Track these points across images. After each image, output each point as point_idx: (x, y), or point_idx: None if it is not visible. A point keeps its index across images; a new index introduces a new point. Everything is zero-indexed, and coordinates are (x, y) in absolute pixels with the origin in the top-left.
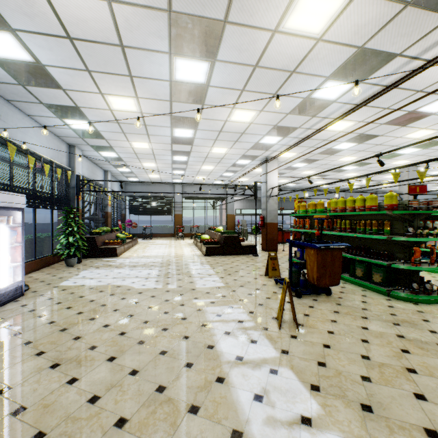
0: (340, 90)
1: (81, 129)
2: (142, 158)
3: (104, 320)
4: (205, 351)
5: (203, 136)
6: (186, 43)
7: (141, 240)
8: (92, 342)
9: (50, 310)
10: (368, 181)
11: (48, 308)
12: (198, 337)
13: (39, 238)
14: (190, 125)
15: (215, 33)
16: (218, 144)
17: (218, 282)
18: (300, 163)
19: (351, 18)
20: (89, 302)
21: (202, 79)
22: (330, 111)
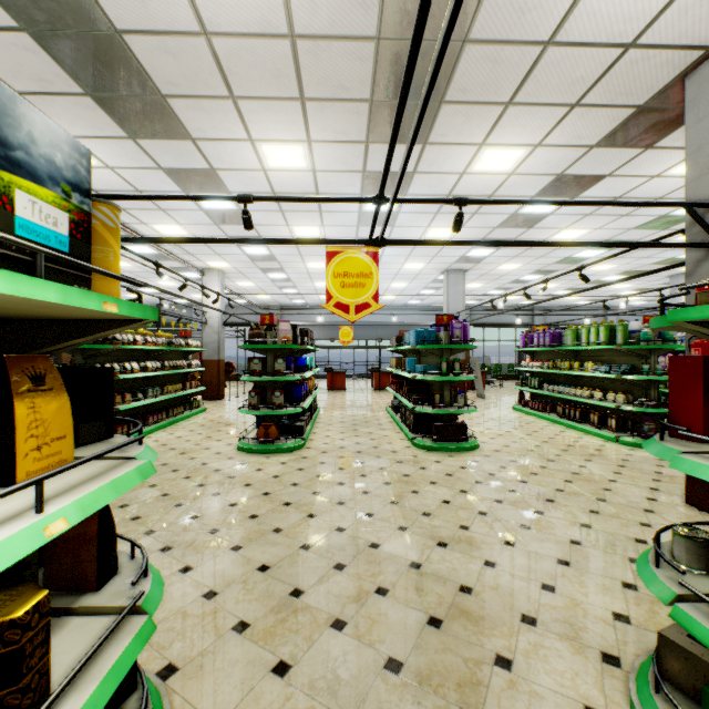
0: None
1: None
2: None
3: None
4: None
5: None
6: None
7: None
8: None
9: None
10: None
11: None
12: None
13: None
14: None
15: None
16: None
17: None
18: (273, 274)
19: None
20: None
21: None
22: None
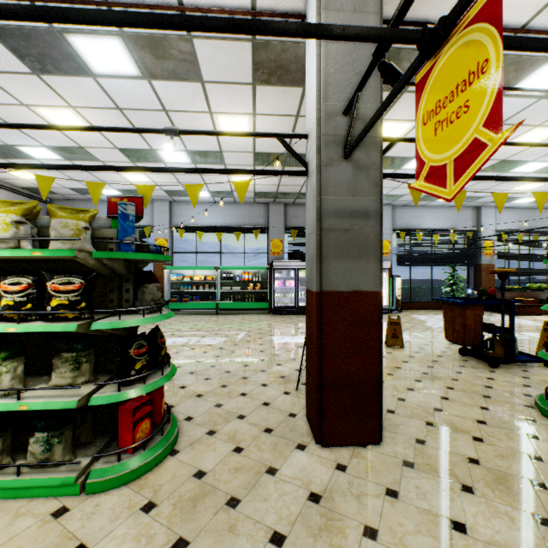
0: None
1: None
2: None
3: None
4: None
5: None
6: (391, 165)
7: None
8: None
9: None
10: None
11: None
12: None
13: (438, 288)
14: (514, 164)
15: (389, 158)
16: None
17: None
18: None
19: (405, 114)
20: None
21: None
22: None
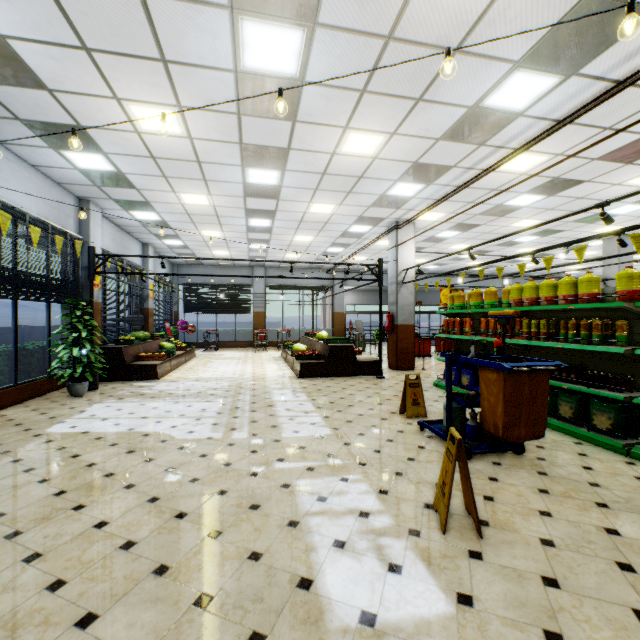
0: (534, 91)
1: (95, 170)
2: (200, 222)
3: (100, 511)
4: (293, 596)
5: (296, 183)
6: None
7: (201, 352)
8: (60, 569)
9: (6, 486)
10: (582, 250)
11: (5, 481)
12: (279, 556)
13: (24, 350)
14: (274, 162)
15: None
16: (320, 197)
17: (320, 427)
18: (449, 231)
19: None
20: (85, 469)
21: (291, 68)
22: (510, 135)
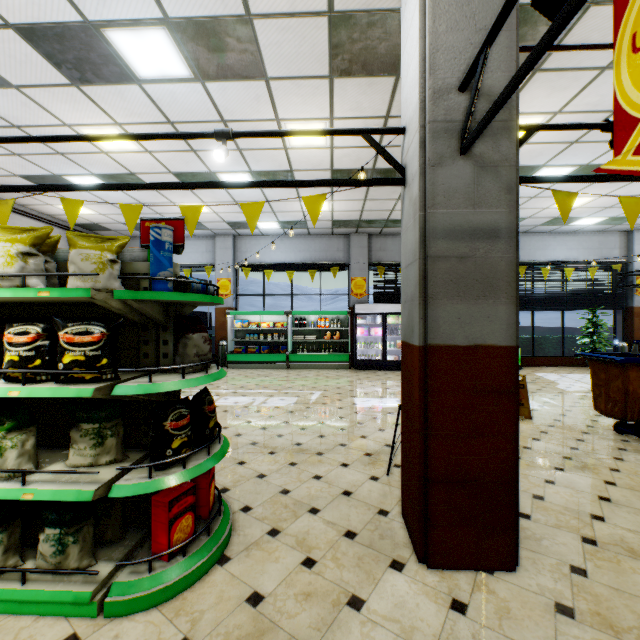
0: None
1: (598, 222)
2: None
3: None
4: None
5: None
6: None
7: None
8: None
9: None
10: None
11: None
12: None
13: (572, 338)
14: None
15: None
16: None
17: None
18: None
19: (535, 104)
20: None
21: (569, 169)
22: None
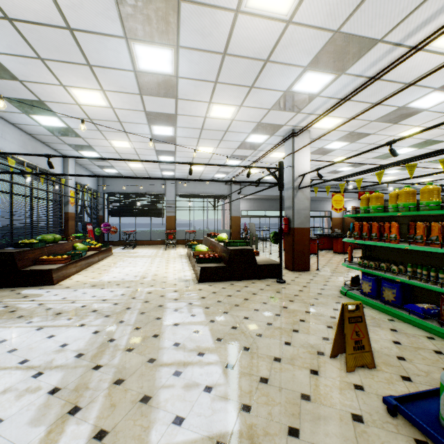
0: None
1: None
2: (106, 130)
3: None
4: None
5: (193, 71)
6: None
7: (120, 249)
8: None
9: None
10: None
11: None
12: None
13: None
14: (163, 30)
15: None
16: (220, 94)
17: (220, 403)
18: (338, 142)
19: None
20: None
21: None
22: None
